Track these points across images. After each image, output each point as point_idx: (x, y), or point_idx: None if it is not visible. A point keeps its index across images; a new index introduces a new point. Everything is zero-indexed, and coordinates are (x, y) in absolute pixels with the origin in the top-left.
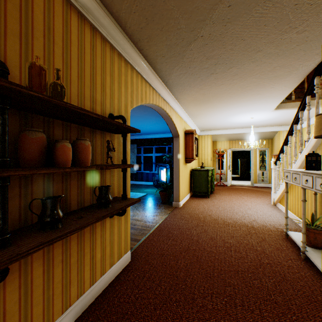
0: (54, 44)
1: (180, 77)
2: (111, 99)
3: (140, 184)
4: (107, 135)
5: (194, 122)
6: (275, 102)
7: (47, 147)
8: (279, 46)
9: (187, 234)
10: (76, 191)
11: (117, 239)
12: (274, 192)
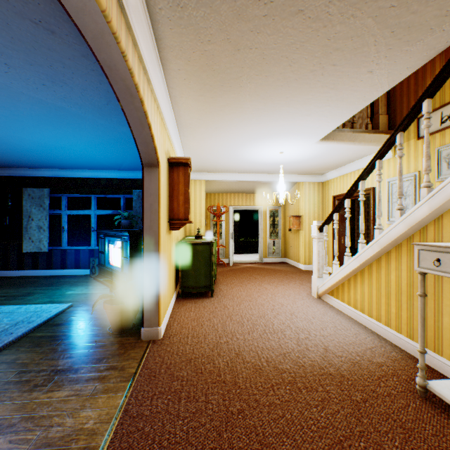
0: None
1: None
2: None
3: (59, 275)
4: None
5: (185, 148)
6: (337, 121)
7: None
8: None
9: None
10: None
11: None
12: (318, 276)
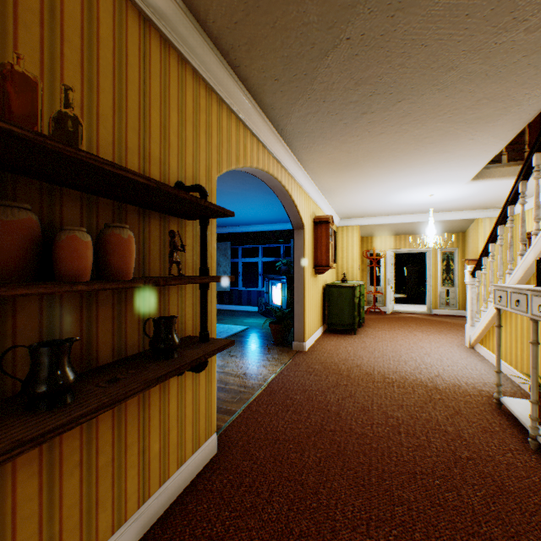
0: (62, 41)
1: (306, 119)
2: (181, 155)
3: (237, 310)
4: (173, 221)
5: (331, 203)
6: (474, 167)
7: (40, 241)
8: (490, 58)
9: (320, 401)
10: (110, 328)
11: (191, 414)
12: (470, 325)
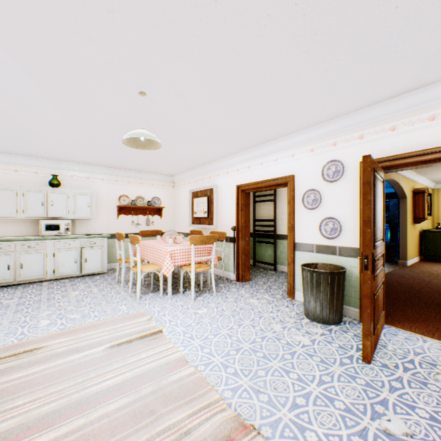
0: None
1: None
2: None
3: None
4: None
5: (425, 177)
6: None
7: None
8: None
9: (418, 278)
10: None
11: None
12: None
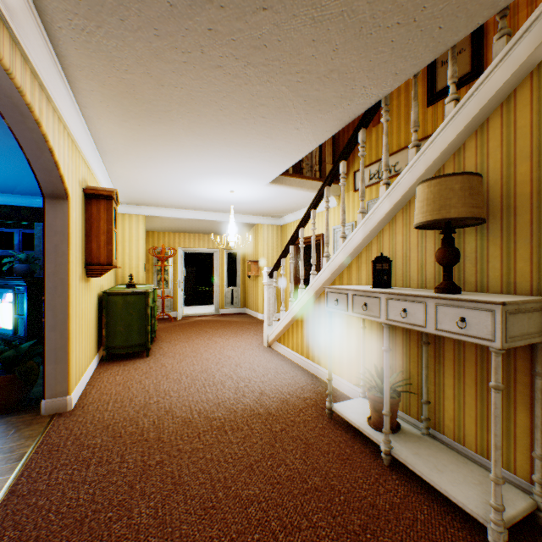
0: None
1: None
2: None
3: None
4: None
5: (112, 175)
6: (281, 167)
7: None
8: (380, 0)
9: (122, 540)
10: None
11: None
12: (269, 324)
